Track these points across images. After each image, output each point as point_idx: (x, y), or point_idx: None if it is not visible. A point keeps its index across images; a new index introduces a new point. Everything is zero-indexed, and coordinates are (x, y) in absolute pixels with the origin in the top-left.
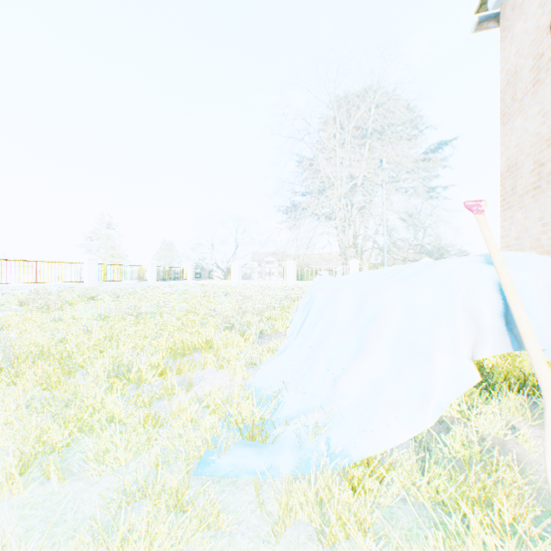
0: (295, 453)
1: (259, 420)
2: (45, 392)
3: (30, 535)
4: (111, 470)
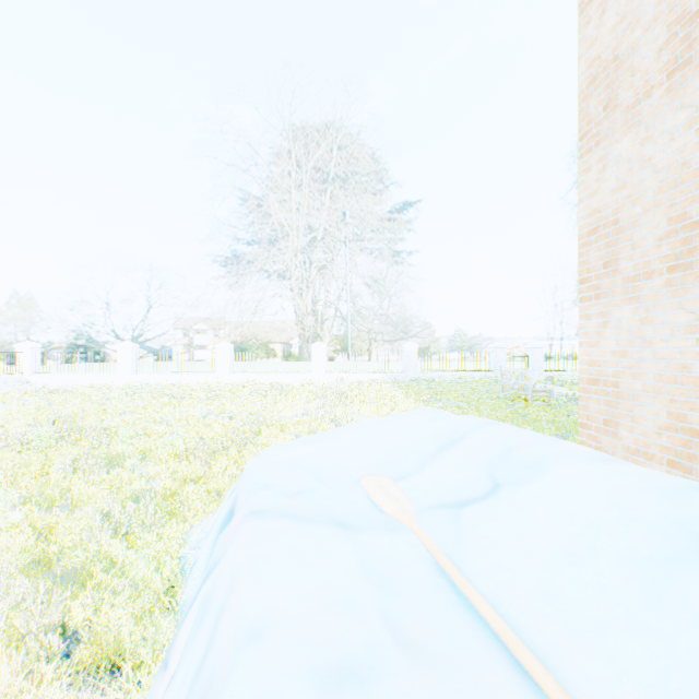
0: None
1: None
2: None
3: None
4: None
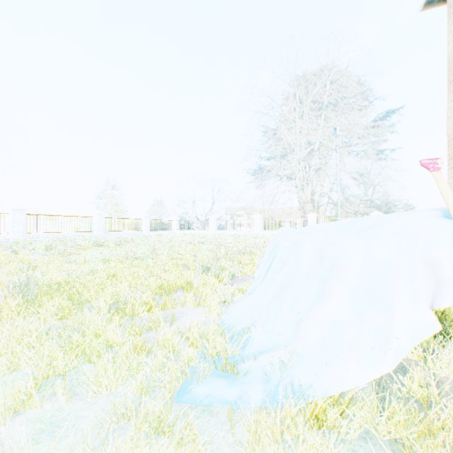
0: (263, 386)
1: (231, 354)
2: (59, 321)
3: (38, 447)
4: (106, 392)
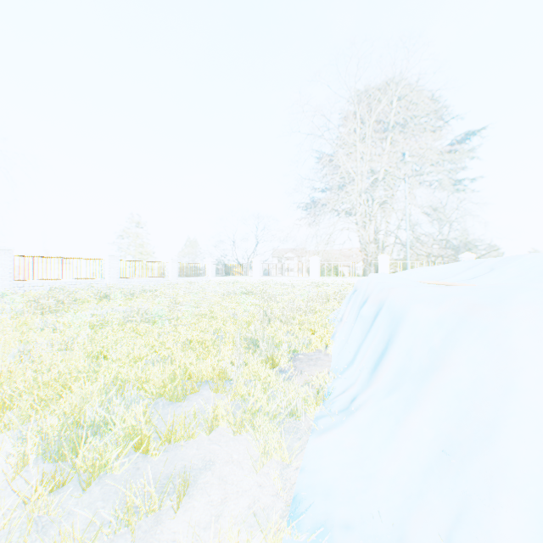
0: None
1: None
2: None
3: None
4: None
